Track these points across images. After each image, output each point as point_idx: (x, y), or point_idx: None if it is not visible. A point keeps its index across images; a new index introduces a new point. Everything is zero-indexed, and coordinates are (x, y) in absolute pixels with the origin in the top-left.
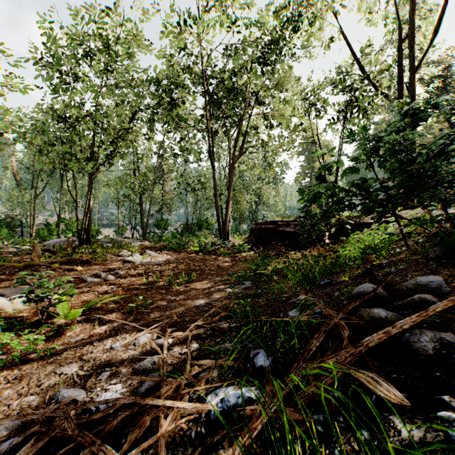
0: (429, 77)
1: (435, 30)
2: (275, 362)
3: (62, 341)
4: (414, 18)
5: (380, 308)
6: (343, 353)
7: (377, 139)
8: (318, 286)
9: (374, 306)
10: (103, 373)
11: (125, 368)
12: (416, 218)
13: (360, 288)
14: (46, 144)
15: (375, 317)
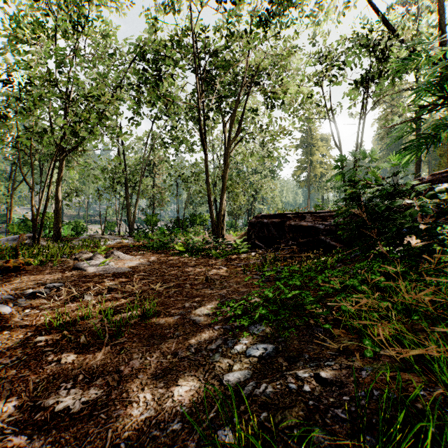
0: None
1: None
2: None
3: None
4: None
5: None
6: None
7: None
8: None
9: None
10: None
11: None
12: None
13: None
14: None
15: None
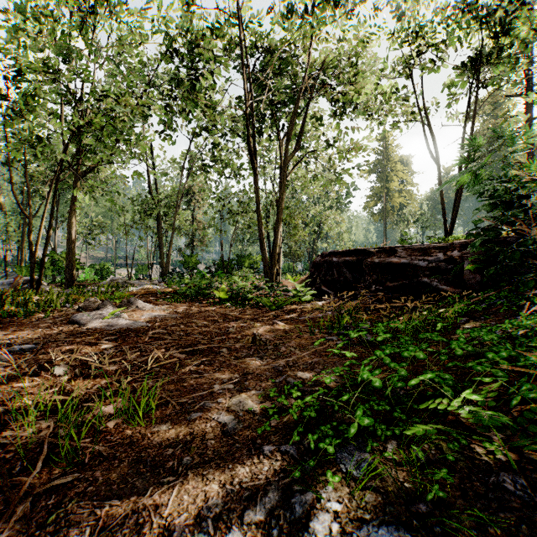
0: None
1: None
2: None
3: None
4: None
5: None
6: None
7: None
8: None
9: None
10: None
11: None
12: None
13: None
14: None
15: None
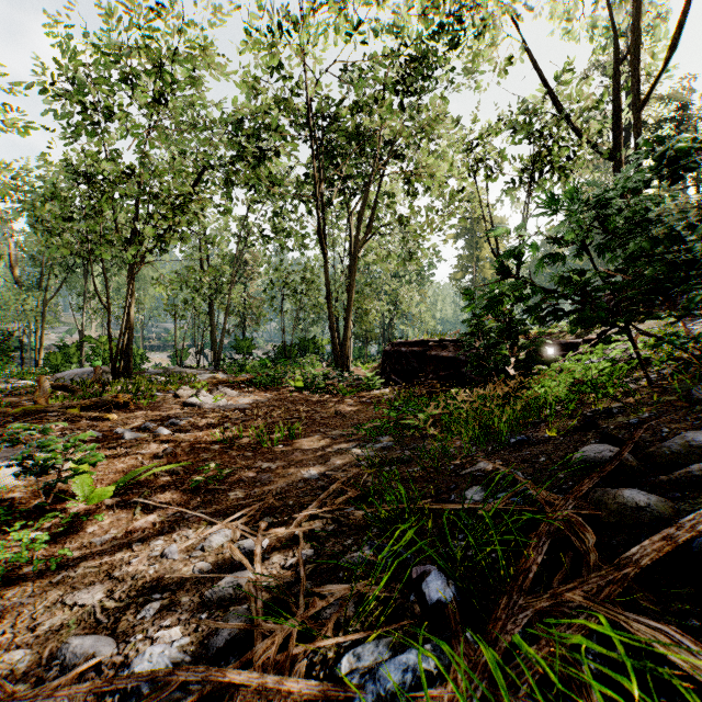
0: (656, 121)
1: (672, 43)
2: (461, 591)
3: (79, 543)
4: (639, 25)
5: (634, 489)
6: (594, 580)
7: (603, 205)
8: (507, 445)
9: (616, 483)
10: (148, 605)
11: (187, 595)
12: (669, 334)
13: (589, 452)
14: (60, 218)
15: (627, 505)
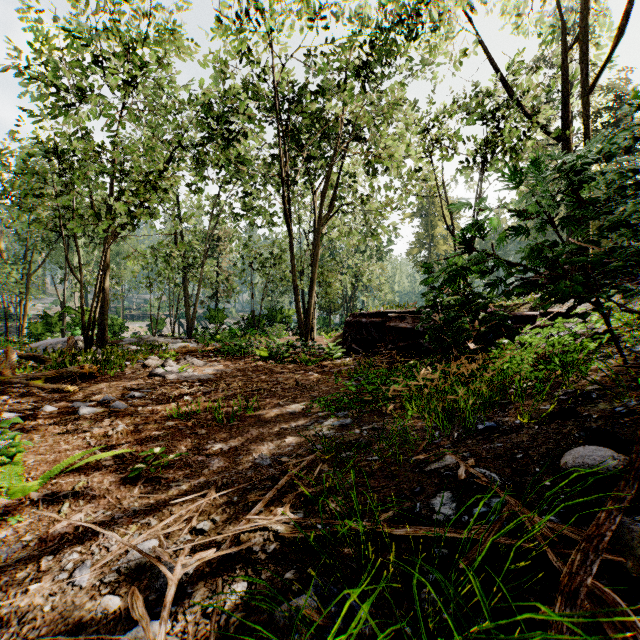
0: (596, 110)
1: (620, 28)
2: None
3: None
4: (588, 12)
5: None
6: None
7: (578, 170)
8: (475, 432)
9: None
10: None
11: None
12: None
13: (584, 458)
14: (32, 194)
15: None
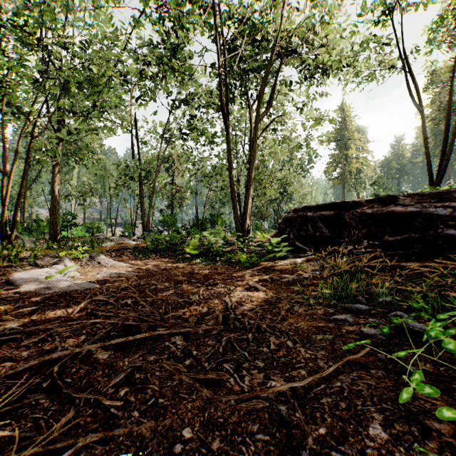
0: None
1: None
2: None
3: None
4: None
5: None
6: None
7: None
8: None
9: None
10: None
11: None
12: None
13: None
14: None
15: None
